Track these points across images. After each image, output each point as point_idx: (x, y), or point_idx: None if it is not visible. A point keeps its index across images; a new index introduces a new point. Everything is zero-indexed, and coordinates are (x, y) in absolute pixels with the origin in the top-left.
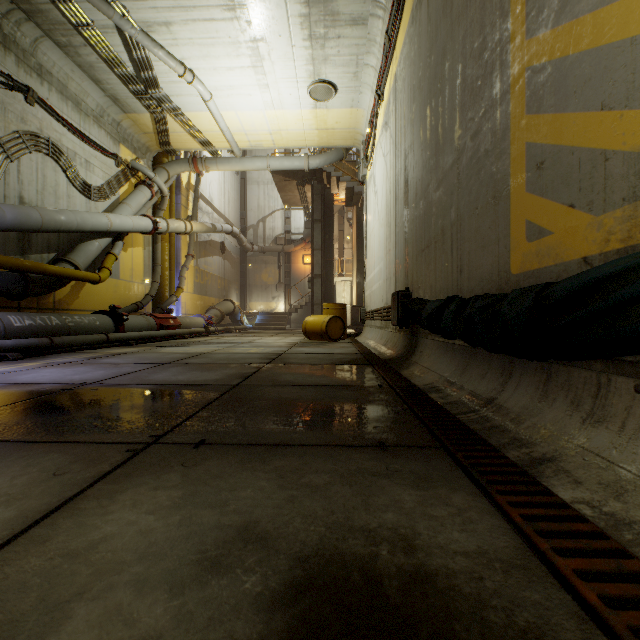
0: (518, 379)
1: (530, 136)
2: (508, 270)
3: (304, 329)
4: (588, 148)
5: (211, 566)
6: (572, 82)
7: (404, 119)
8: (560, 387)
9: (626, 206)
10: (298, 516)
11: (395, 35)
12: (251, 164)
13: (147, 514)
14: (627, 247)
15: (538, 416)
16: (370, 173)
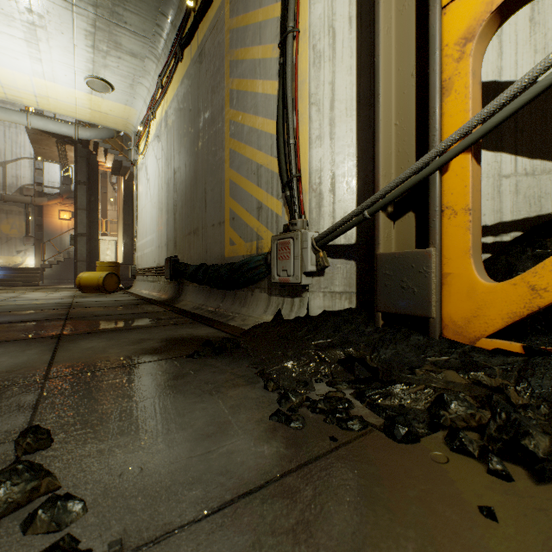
0: (227, 298)
1: (231, 206)
2: (224, 255)
3: (79, 284)
4: (244, 220)
5: (138, 343)
6: (241, 196)
7: (174, 147)
8: (238, 298)
9: (251, 242)
10: (156, 336)
11: (167, 87)
12: (5, 115)
13: (100, 343)
14: (251, 254)
15: (231, 309)
16: (142, 161)
